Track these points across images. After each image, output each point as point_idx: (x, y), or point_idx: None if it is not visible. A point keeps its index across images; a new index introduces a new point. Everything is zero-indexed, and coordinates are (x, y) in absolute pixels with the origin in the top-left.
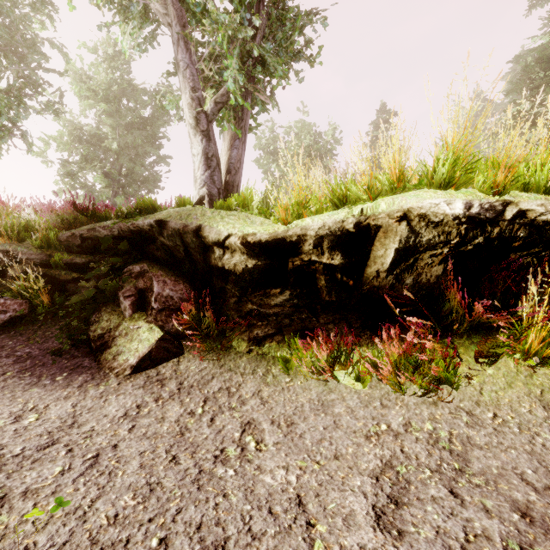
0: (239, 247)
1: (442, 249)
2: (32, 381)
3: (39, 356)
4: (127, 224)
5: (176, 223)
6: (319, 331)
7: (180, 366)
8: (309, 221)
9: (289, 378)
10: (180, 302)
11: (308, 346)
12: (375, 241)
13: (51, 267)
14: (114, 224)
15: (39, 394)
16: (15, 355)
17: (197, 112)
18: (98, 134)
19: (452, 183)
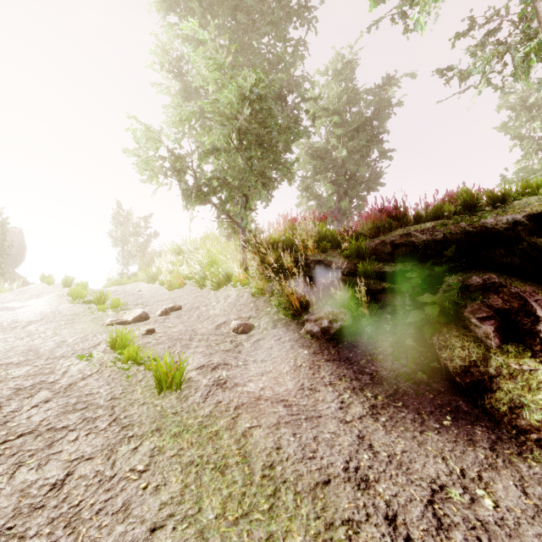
0: None
1: None
2: (414, 418)
3: (390, 378)
4: (461, 225)
5: None
6: None
7: None
8: None
9: None
10: None
11: None
12: None
13: (357, 276)
14: (443, 226)
15: (445, 444)
16: (365, 371)
17: None
18: (326, 147)
19: None
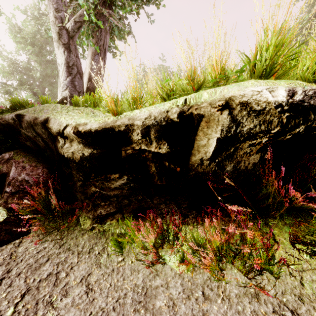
0: (74, 136)
1: (261, 139)
2: None
3: None
4: None
5: (29, 116)
6: (151, 212)
7: (19, 248)
8: (137, 112)
9: (121, 257)
10: (26, 186)
11: (140, 227)
12: (199, 131)
13: None
14: None
15: None
16: None
17: (59, 28)
18: (29, 67)
19: (272, 72)
